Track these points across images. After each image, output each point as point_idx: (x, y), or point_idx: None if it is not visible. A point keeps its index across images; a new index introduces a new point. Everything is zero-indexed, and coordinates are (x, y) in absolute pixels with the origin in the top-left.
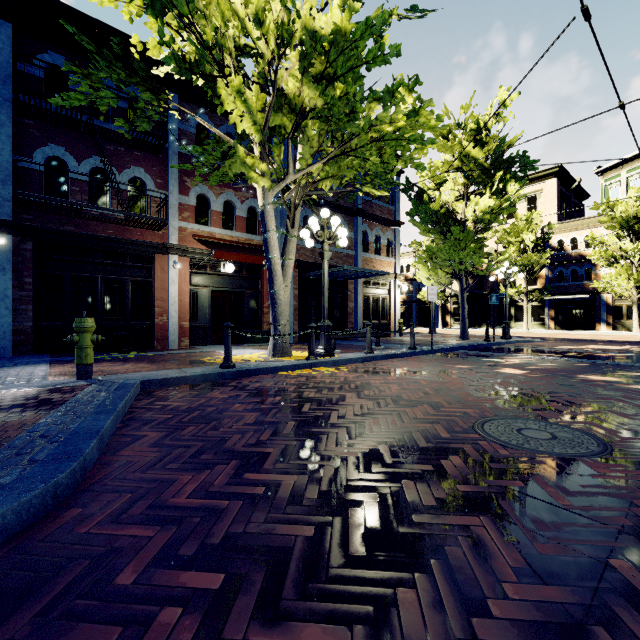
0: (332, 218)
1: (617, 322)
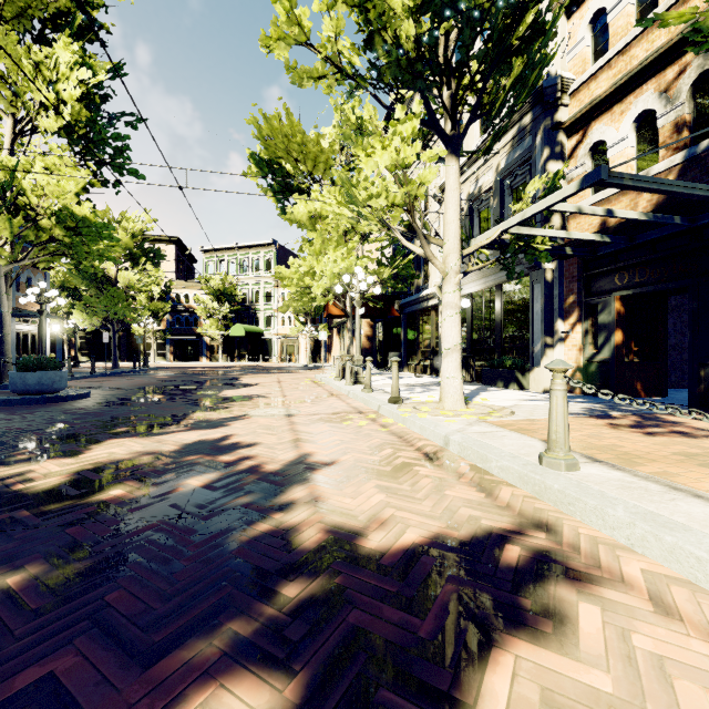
0: (53, 291)
1: (212, 356)
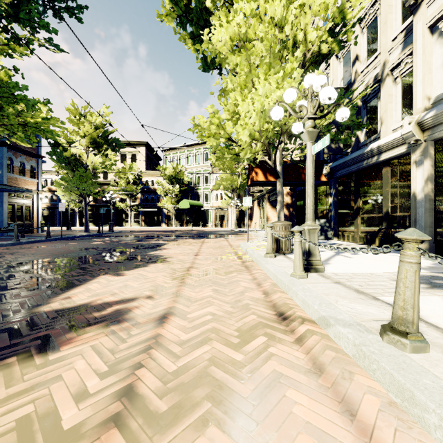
0: None
1: (169, 222)
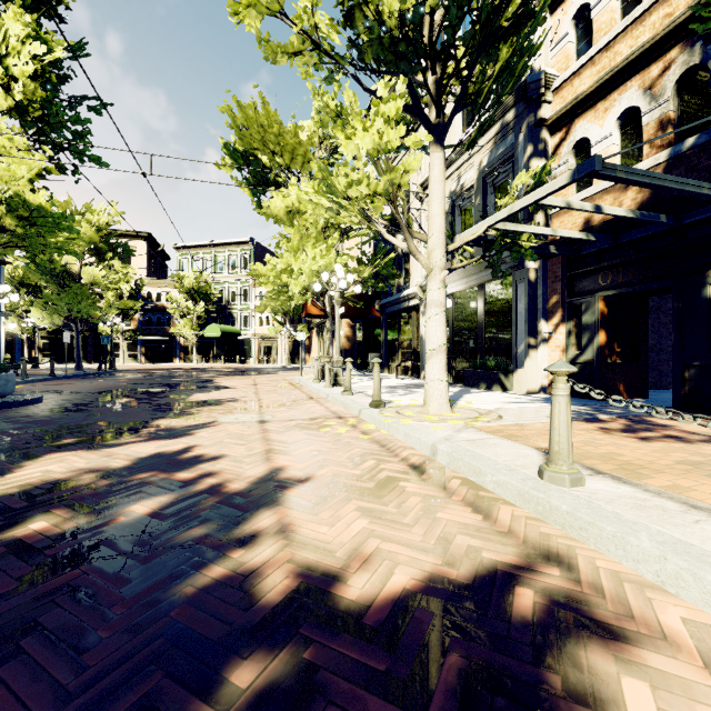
0: (5, 286)
1: (186, 357)
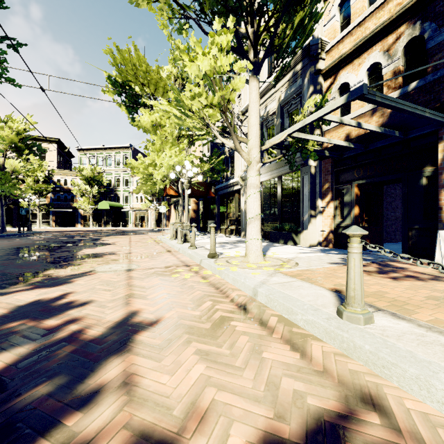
0: None
1: (85, 223)
